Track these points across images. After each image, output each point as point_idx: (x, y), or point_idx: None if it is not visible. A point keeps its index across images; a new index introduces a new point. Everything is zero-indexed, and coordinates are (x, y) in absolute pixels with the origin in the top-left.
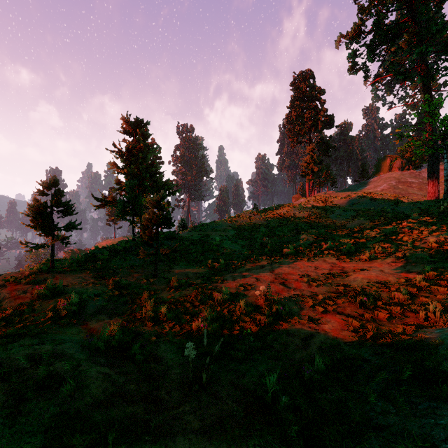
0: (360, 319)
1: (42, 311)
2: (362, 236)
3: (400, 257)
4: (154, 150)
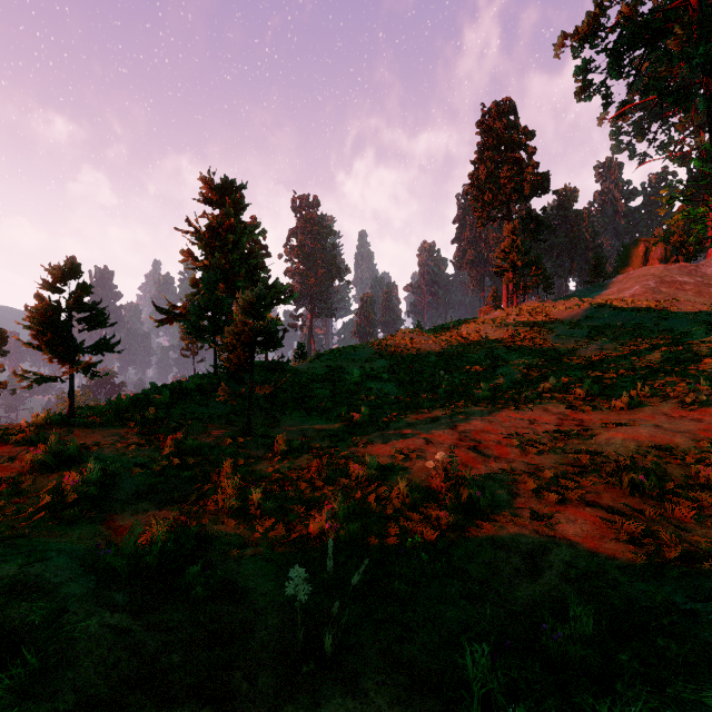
0: (637, 517)
1: (33, 494)
2: (609, 368)
3: (686, 404)
4: (253, 229)
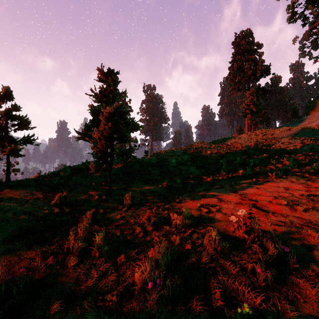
0: None
1: None
2: None
3: None
4: (122, 93)
